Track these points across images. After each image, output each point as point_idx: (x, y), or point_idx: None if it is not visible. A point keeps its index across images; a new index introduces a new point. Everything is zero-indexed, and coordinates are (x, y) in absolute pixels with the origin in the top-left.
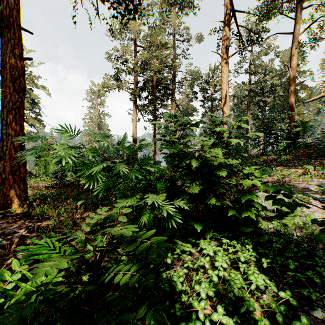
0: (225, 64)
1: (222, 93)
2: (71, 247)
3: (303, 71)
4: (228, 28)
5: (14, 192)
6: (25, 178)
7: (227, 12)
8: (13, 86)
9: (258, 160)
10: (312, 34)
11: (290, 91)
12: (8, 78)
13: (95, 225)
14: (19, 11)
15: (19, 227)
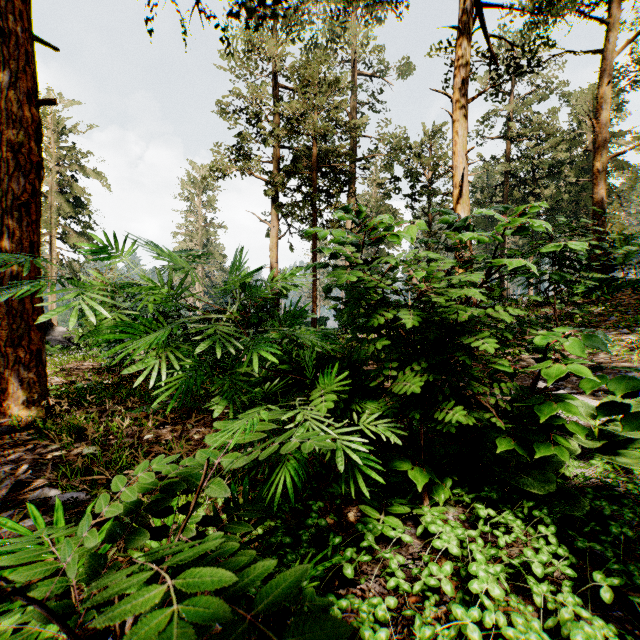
0: (459, 116)
1: (453, 177)
2: (31, 604)
3: (620, 132)
4: (466, 42)
5: (19, 383)
6: (42, 353)
7: (465, 10)
8: (16, 158)
9: (530, 315)
10: (639, 54)
11: (595, 172)
12: (6, 142)
13: (134, 506)
14: (29, 3)
15: (19, 461)
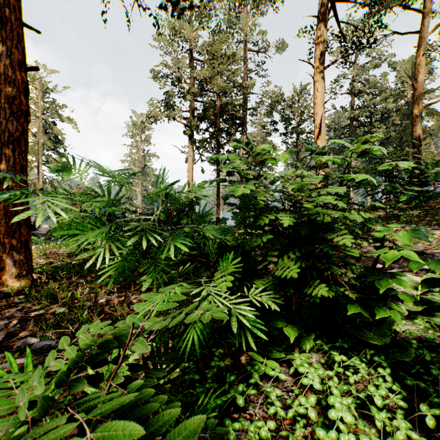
0: (319, 78)
1: (314, 121)
2: None
3: (431, 89)
4: (323, 27)
5: (13, 264)
6: (29, 243)
7: (322, 4)
8: (11, 108)
9: None
10: None
11: (414, 117)
12: (4, 97)
13: (77, 359)
14: (20, 0)
15: (11, 318)
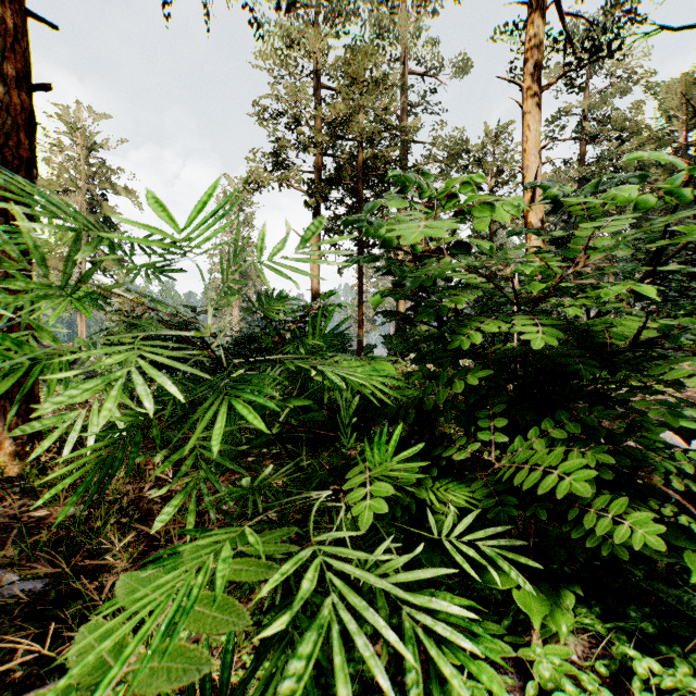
0: (532, 107)
1: (524, 179)
2: None
3: None
4: (539, 19)
5: (5, 423)
6: (34, 387)
7: None
8: (2, 153)
9: None
10: None
11: None
12: None
13: None
14: None
15: None
